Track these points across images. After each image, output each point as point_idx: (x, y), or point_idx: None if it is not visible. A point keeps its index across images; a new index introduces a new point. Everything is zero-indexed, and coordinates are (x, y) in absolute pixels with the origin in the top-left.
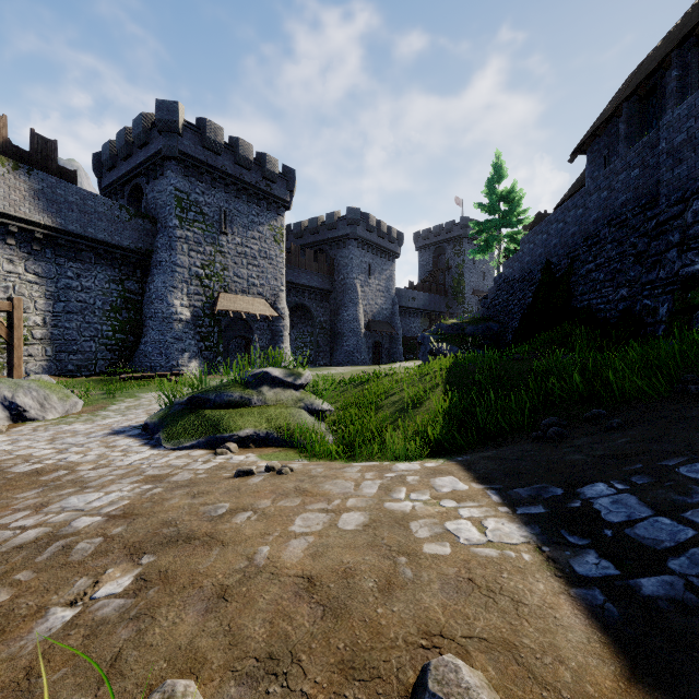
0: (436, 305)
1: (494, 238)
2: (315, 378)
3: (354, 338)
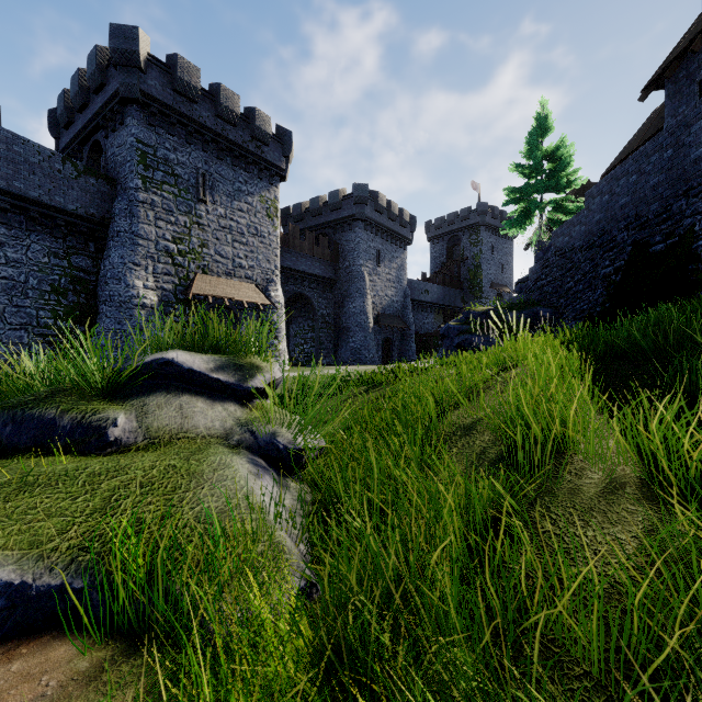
0: (451, 299)
1: (535, 206)
2: (312, 378)
3: (361, 333)
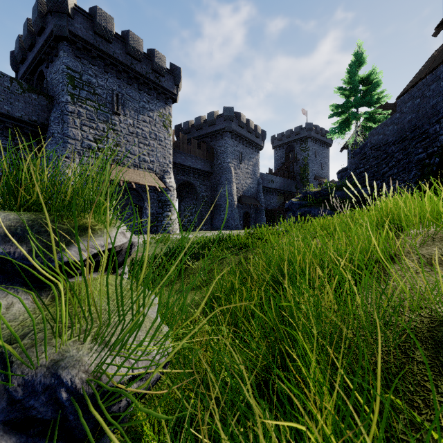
0: (288, 186)
1: (353, 116)
2: (193, 240)
3: (229, 208)
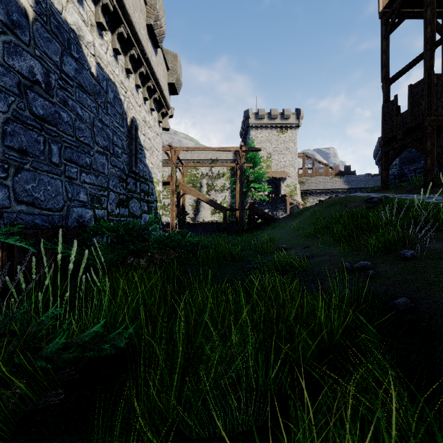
0: None
1: None
2: None
3: None
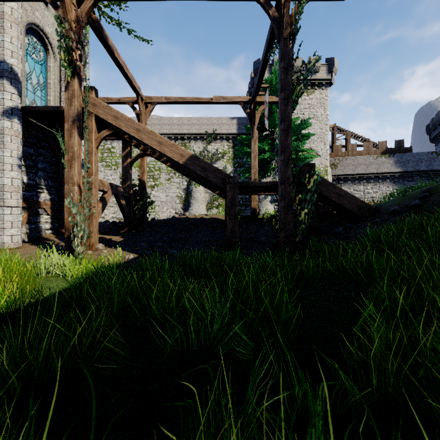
0: None
1: None
2: None
3: None
